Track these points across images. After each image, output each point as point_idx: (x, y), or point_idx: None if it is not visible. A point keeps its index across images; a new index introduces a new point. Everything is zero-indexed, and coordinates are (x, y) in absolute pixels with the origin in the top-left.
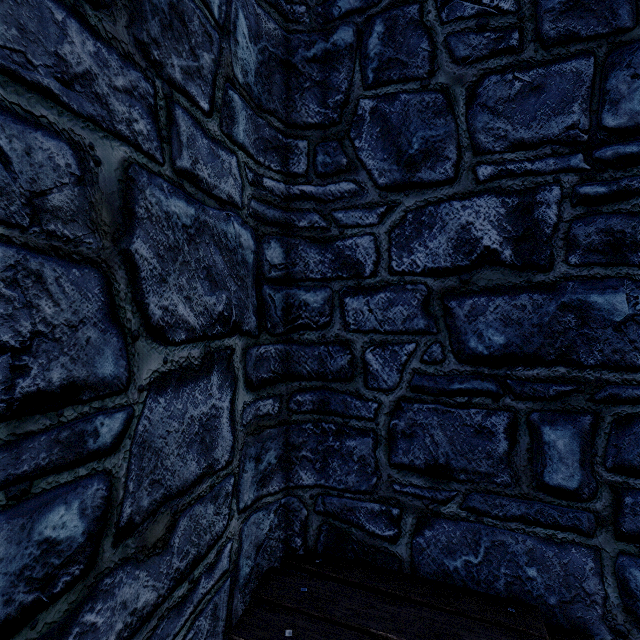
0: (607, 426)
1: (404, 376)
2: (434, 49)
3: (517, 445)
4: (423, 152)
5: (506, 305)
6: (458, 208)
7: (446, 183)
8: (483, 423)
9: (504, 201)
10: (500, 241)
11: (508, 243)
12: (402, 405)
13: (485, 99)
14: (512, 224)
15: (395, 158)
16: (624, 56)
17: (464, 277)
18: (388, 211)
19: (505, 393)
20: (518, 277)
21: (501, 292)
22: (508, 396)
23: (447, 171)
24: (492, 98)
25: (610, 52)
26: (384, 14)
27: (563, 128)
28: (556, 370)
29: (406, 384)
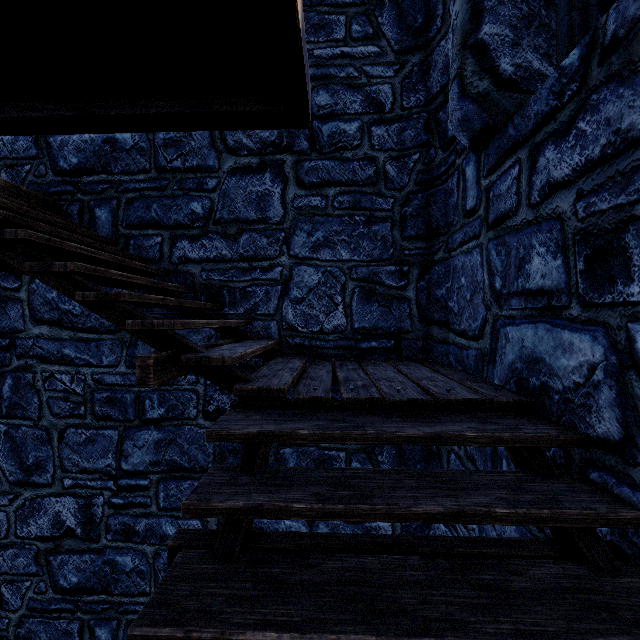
0: (124, 625)
1: (24, 601)
2: (41, 404)
3: (84, 639)
4: (35, 465)
5: (78, 560)
6: (54, 501)
7: (48, 486)
8: (67, 628)
9: (78, 501)
10: (76, 523)
11: (79, 525)
12: (23, 619)
13: (68, 441)
14: (81, 514)
15: (19, 465)
16: (131, 434)
17: (57, 542)
18: (15, 498)
19: (78, 610)
20: (84, 544)
21: (76, 552)
22: (79, 611)
23: (48, 478)
24: (72, 441)
25: (125, 430)
26: (13, 373)
27: (105, 465)
28: (102, 596)
29: (26, 606)
